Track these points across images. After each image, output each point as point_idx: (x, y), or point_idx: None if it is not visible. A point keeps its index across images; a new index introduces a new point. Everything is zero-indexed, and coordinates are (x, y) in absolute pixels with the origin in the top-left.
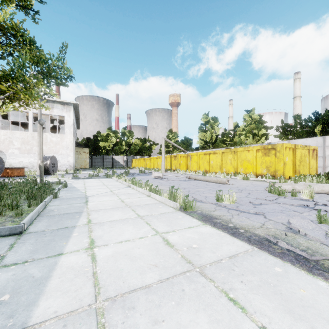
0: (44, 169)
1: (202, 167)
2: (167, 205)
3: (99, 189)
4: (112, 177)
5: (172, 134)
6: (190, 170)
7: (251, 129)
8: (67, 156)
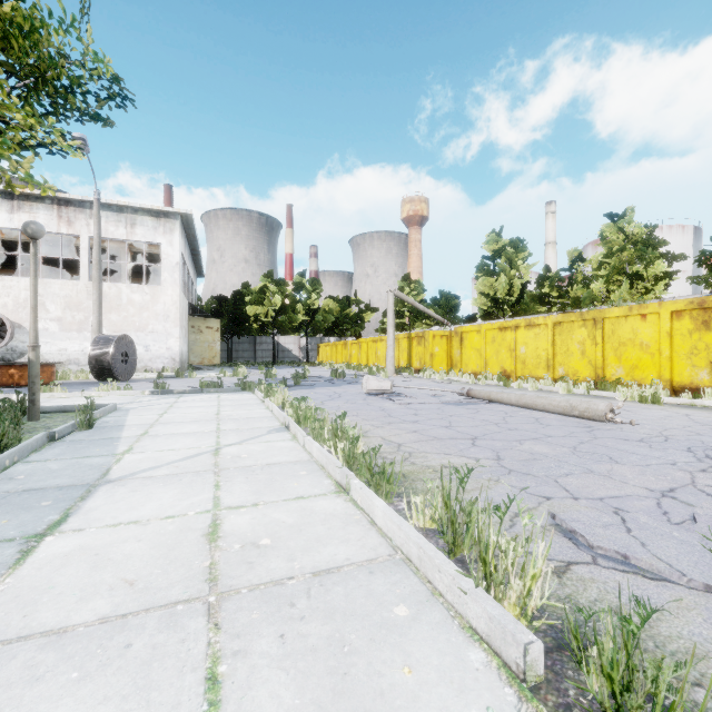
0: (102, 367)
1: (493, 364)
2: (440, 603)
3: (183, 440)
4: (256, 389)
5: (411, 285)
6: (460, 370)
7: (623, 264)
8: (165, 337)
